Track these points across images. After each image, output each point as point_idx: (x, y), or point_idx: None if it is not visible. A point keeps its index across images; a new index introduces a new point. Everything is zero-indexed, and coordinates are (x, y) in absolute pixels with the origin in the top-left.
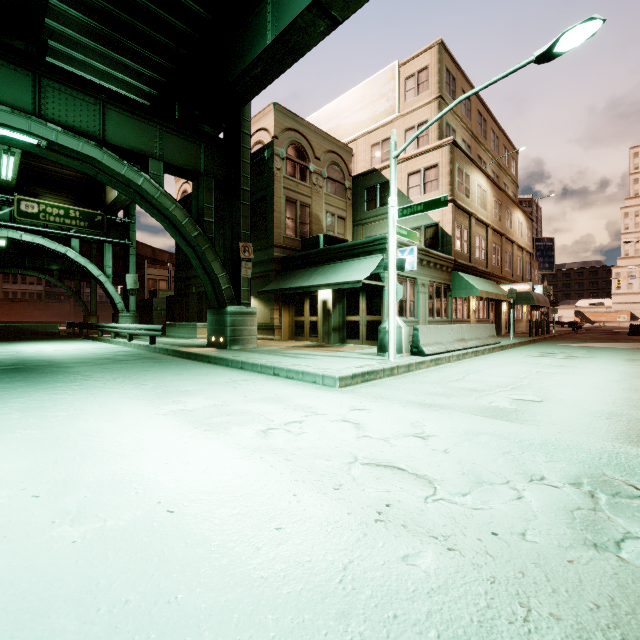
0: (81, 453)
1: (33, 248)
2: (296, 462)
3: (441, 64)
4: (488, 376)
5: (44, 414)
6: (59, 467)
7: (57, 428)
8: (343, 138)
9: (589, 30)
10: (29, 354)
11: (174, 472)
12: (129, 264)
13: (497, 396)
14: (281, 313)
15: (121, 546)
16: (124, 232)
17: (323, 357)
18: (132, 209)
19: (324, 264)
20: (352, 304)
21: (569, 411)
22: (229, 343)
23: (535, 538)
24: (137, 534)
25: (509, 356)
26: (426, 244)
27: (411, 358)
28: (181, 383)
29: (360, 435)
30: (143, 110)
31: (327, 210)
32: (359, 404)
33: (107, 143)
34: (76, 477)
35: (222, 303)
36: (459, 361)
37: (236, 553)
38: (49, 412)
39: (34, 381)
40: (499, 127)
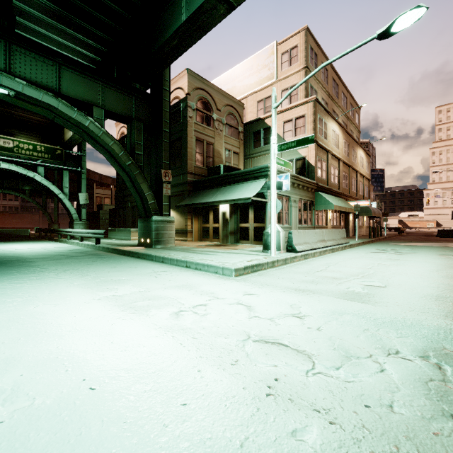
0: (26, 334)
1: (11, 174)
2: (201, 340)
3: (307, 44)
4: (343, 267)
5: (3, 300)
6: (5, 347)
7: (11, 312)
8: (237, 96)
9: (417, 15)
10: (3, 252)
11: (100, 350)
12: (81, 185)
13: (352, 283)
14: (192, 221)
15: (43, 426)
16: (78, 162)
17: (223, 253)
18: (83, 145)
19: (223, 186)
20: (244, 215)
21: (407, 294)
22: (154, 243)
23: (401, 410)
24: (60, 413)
25: (356, 252)
26: (296, 172)
27: (287, 254)
28: (115, 274)
29: (251, 316)
30: (89, 71)
31: (226, 147)
32: (250, 290)
33: (62, 94)
34: (17, 356)
35: (149, 214)
36: (321, 256)
37: (145, 431)
38: (8, 298)
39: (2, 273)
40: (347, 90)
